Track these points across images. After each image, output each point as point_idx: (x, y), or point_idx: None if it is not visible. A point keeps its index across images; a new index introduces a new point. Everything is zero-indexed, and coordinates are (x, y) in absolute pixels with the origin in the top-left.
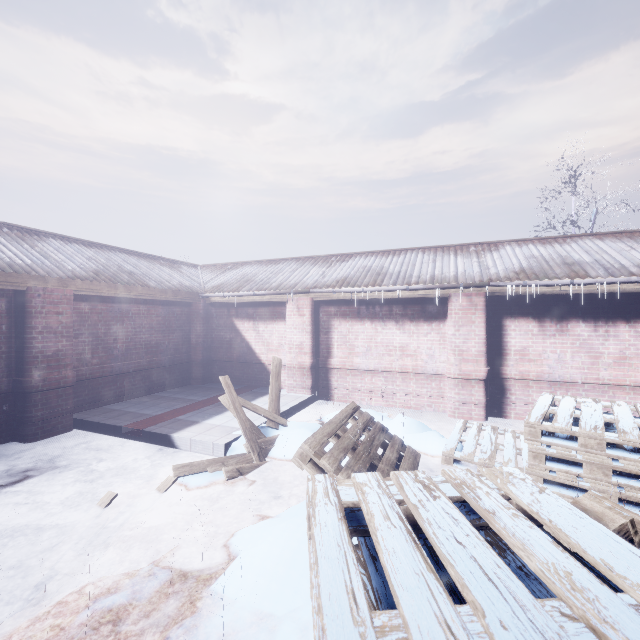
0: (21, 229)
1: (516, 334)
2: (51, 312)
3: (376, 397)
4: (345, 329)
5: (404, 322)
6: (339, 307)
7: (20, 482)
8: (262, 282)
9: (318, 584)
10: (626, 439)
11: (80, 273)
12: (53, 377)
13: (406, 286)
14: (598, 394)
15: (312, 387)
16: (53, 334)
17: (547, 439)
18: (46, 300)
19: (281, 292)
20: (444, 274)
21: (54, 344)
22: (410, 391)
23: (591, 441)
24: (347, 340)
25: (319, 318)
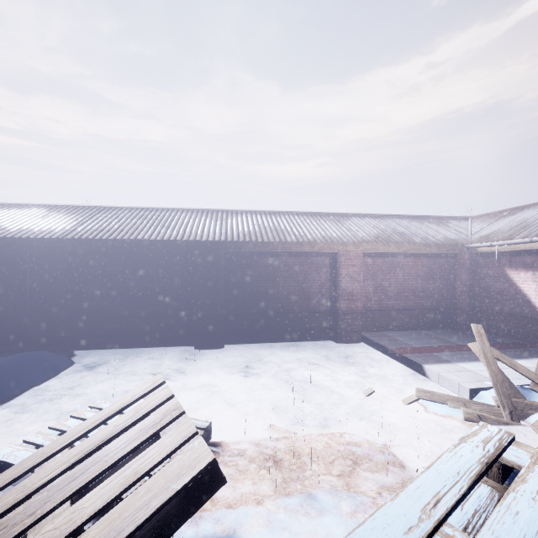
0: (338, 215)
1: None
2: (349, 265)
3: None
4: None
5: None
6: None
7: (330, 363)
8: None
9: (416, 477)
10: None
11: (366, 238)
12: (350, 306)
13: None
14: None
15: None
16: (350, 279)
17: None
18: (347, 257)
19: None
20: None
21: (351, 285)
22: None
23: None
24: None
25: None
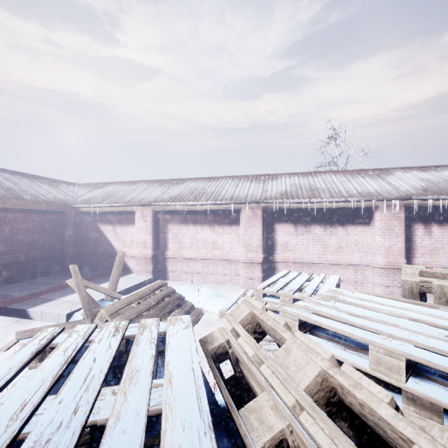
0: None
1: (282, 233)
2: None
3: (197, 277)
4: (176, 230)
5: (215, 226)
6: (173, 215)
7: None
8: (120, 197)
9: None
10: (302, 296)
11: None
12: None
13: (213, 202)
14: (327, 270)
15: (153, 271)
16: None
17: (266, 298)
18: None
19: (131, 204)
20: (239, 194)
21: None
22: (218, 272)
23: (286, 298)
24: (178, 238)
25: (159, 223)
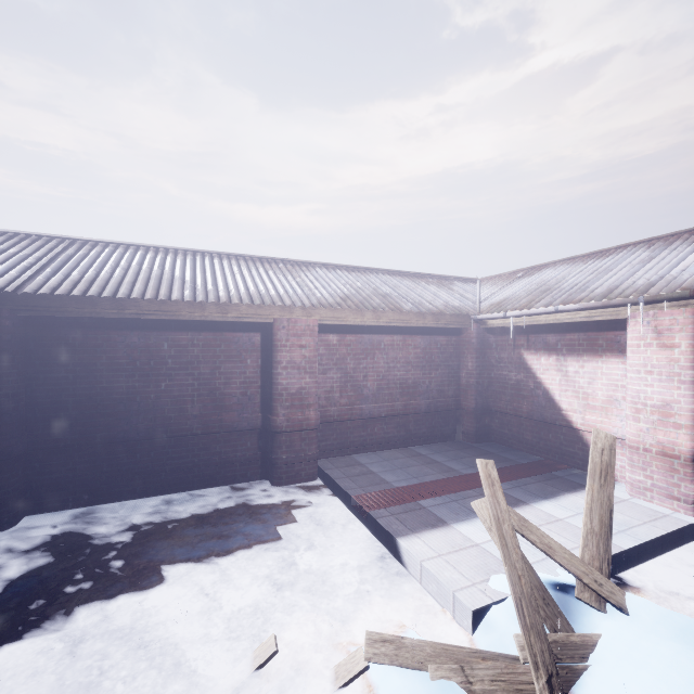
0: (295, 263)
1: None
2: (295, 345)
3: None
4: None
5: None
6: None
7: (230, 548)
8: (573, 289)
9: None
10: None
11: (327, 300)
12: (296, 418)
13: None
14: None
15: None
16: (297, 370)
17: None
18: (290, 332)
19: (614, 302)
20: None
21: (297, 381)
22: None
23: None
24: None
25: None
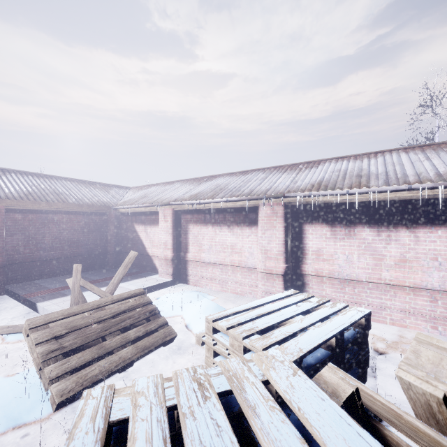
0: None
1: (313, 237)
2: None
3: (215, 283)
4: (196, 231)
5: (233, 226)
6: (193, 215)
7: None
8: (150, 198)
9: None
10: (252, 345)
11: (14, 195)
12: None
13: (226, 198)
14: (381, 293)
15: (173, 274)
16: None
17: (218, 335)
18: None
19: (153, 205)
20: (261, 188)
21: None
22: (237, 280)
23: (235, 342)
24: (197, 240)
25: (181, 223)
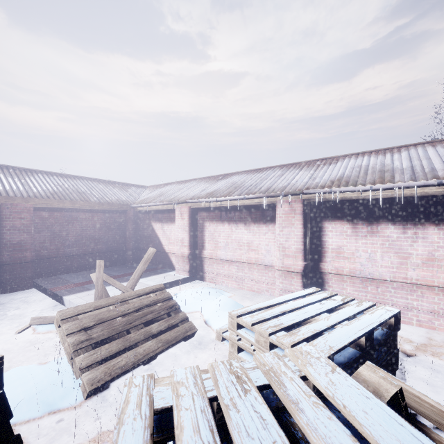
0: (23, 169)
1: (333, 234)
2: (16, 217)
3: (231, 281)
4: (212, 229)
5: (250, 224)
6: (209, 213)
7: None
8: (167, 196)
9: None
10: (280, 341)
11: (41, 194)
12: (17, 256)
13: (243, 196)
14: (406, 292)
15: (190, 270)
16: (18, 231)
17: (242, 331)
18: (13, 210)
19: (170, 203)
20: (278, 185)
21: (18, 236)
22: (254, 278)
23: (261, 338)
24: (214, 237)
25: (197, 221)
